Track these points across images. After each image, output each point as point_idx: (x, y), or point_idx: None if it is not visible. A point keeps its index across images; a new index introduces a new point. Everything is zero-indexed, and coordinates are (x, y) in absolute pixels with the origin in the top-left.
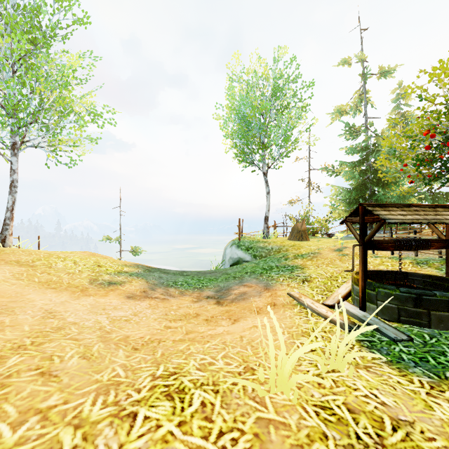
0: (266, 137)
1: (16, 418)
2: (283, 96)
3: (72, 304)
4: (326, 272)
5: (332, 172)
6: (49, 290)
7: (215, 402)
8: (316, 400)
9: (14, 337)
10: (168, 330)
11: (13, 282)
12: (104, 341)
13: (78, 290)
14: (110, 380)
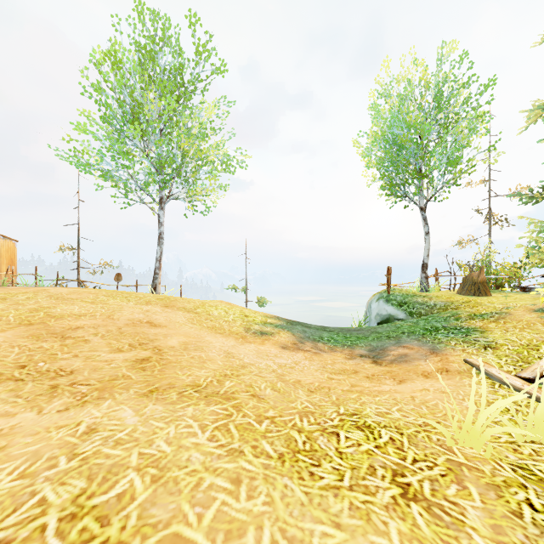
0: (425, 162)
1: (255, 418)
2: (450, 105)
3: (241, 348)
4: (520, 338)
5: (530, 199)
6: (218, 334)
7: (402, 440)
8: (512, 461)
9: (216, 368)
10: (332, 380)
11: (190, 326)
12: (282, 381)
13: (239, 337)
14: (304, 409)
